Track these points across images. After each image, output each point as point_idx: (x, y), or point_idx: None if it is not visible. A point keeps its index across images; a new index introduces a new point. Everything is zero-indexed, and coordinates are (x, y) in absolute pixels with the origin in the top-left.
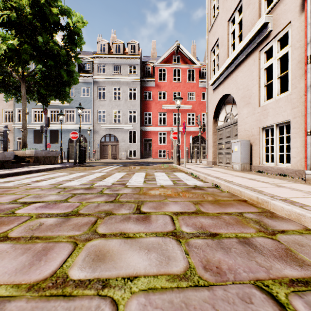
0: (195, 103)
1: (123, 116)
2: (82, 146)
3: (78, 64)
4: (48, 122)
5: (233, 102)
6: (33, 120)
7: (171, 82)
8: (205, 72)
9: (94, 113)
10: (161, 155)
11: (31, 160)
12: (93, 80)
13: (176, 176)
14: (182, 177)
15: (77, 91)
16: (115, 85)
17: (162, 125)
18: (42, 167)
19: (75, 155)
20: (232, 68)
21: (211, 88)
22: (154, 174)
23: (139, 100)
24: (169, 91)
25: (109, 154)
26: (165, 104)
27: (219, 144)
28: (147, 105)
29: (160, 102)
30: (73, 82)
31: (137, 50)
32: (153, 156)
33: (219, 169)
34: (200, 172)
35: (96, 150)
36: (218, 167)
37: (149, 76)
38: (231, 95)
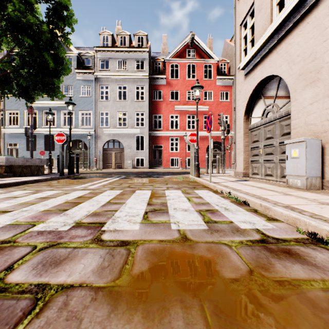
0: (212, 104)
1: (129, 119)
2: (82, 153)
3: (78, 59)
4: (34, 123)
5: (277, 87)
6: (25, 123)
7: (185, 80)
8: (224, 68)
9: (95, 115)
10: (173, 164)
11: (1, 170)
12: (94, 78)
13: (202, 199)
14: (215, 202)
15: (76, 90)
16: (120, 83)
17: (174, 129)
18: (5, 181)
19: (61, 163)
20: (280, 34)
21: (241, 74)
22: (165, 193)
23: (148, 101)
24: (183, 89)
25: (113, 162)
26: (178, 105)
27: (253, 148)
28: (157, 106)
29: (172, 103)
30: (62, 72)
31: (145, 42)
32: (163, 165)
33: (263, 184)
34: (241, 191)
35: (98, 158)
36: (258, 181)
37: (159, 72)
38: (274, 77)
